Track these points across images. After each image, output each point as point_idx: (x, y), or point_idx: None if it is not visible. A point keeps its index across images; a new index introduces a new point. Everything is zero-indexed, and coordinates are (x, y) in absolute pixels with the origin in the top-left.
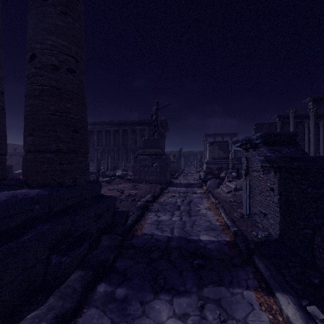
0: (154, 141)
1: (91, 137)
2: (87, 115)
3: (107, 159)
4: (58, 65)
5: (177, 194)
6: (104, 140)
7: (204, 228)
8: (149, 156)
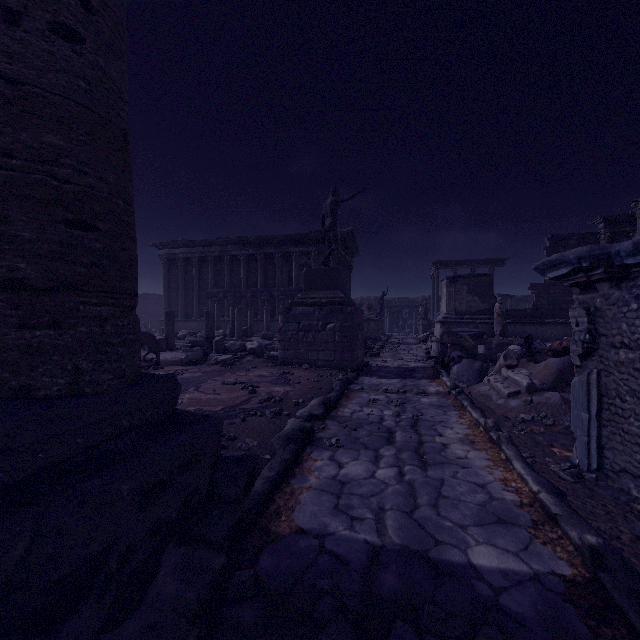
0: (327, 274)
1: (203, 270)
2: (130, 183)
3: (232, 314)
4: (18, 7)
5: (382, 396)
6: (226, 277)
7: (473, 513)
8: (317, 307)
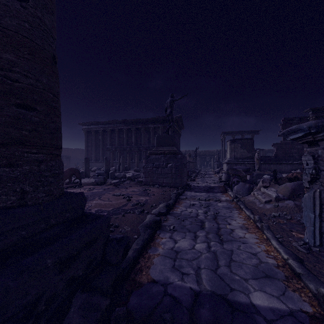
0: (168, 138)
1: (104, 136)
2: (57, 84)
3: (119, 159)
4: None
5: (197, 202)
6: (116, 140)
7: (251, 271)
8: (163, 155)
